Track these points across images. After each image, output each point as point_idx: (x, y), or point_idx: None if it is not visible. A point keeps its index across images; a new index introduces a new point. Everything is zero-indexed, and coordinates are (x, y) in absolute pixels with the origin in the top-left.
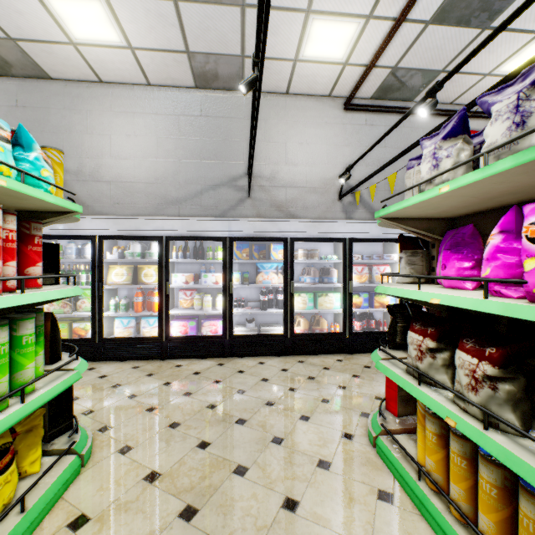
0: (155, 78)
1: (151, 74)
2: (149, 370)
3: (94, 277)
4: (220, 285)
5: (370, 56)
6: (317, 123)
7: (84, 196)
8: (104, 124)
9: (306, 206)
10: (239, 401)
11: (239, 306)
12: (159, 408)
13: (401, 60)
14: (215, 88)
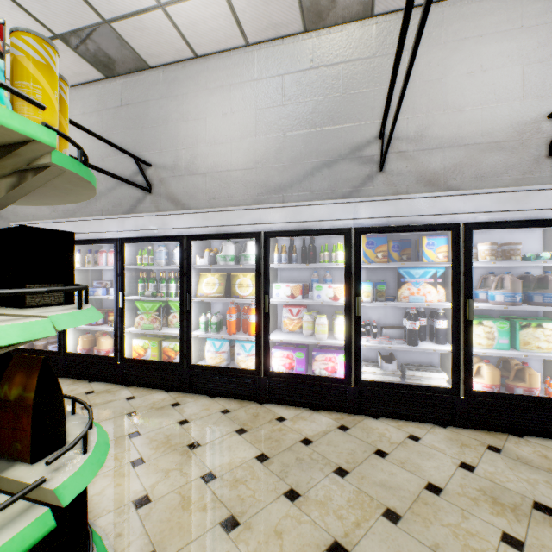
0: (254, 32)
1: (249, 26)
2: (240, 421)
3: (181, 288)
4: (340, 302)
5: None
6: (502, 32)
7: (179, 193)
8: (200, 107)
9: (480, 175)
10: (393, 551)
11: (368, 333)
12: (242, 524)
13: None
14: (330, 23)
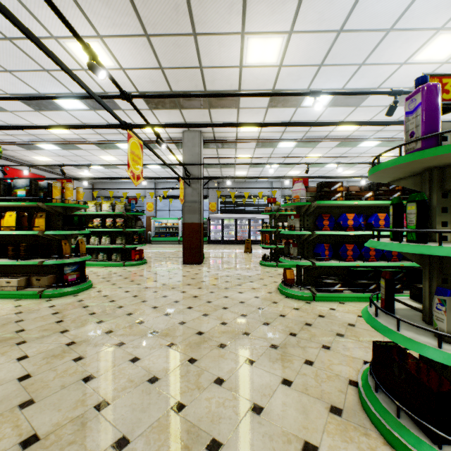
0: None
1: None
2: None
3: None
4: None
5: None
6: None
7: None
8: None
9: None
10: None
11: None
12: None
13: None
14: None
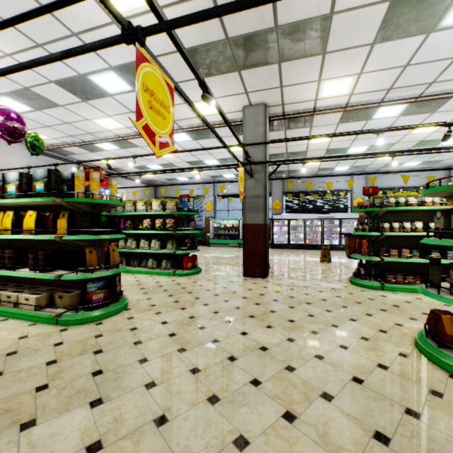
0: None
1: None
2: None
3: None
4: None
5: (51, 143)
6: (16, 154)
7: None
8: None
9: None
10: None
11: None
12: None
13: (63, 148)
14: None
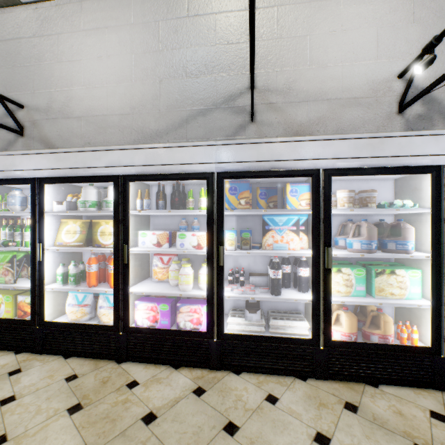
0: None
1: None
2: (82, 392)
3: (33, 236)
4: (203, 251)
5: None
6: None
7: (53, 136)
8: (75, 48)
9: (341, 128)
10: None
11: (236, 280)
12: None
13: None
14: None
